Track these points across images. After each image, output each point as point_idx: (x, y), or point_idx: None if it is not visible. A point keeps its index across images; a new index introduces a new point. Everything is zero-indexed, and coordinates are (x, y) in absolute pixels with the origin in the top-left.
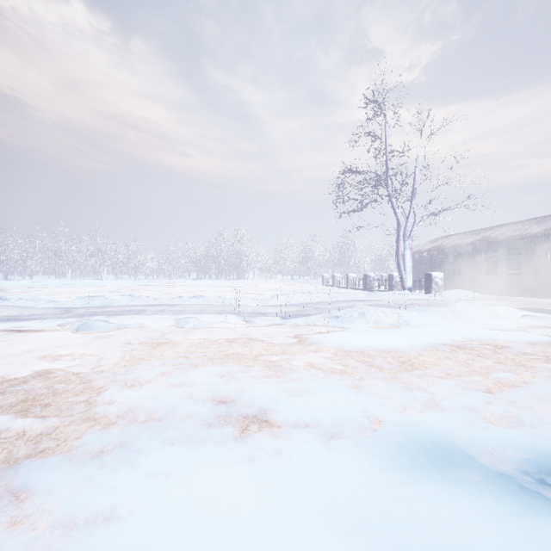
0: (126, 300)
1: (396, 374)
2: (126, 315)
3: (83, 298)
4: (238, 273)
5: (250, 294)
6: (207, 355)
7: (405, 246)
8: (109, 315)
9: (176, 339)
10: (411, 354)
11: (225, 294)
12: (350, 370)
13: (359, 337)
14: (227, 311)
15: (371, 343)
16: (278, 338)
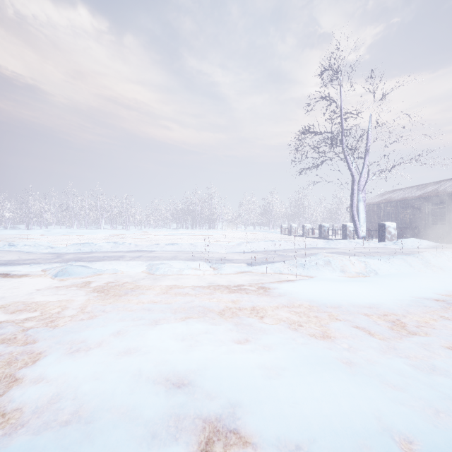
0: (111, 247)
1: (392, 342)
2: (106, 261)
3: (76, 244)
4: (210, 224)
5: (218, 241)
6: (170, 308)
7: (359, 199)
8: (92, 260)
9: (144, 287)
10: (396, 311)
11: (197, 241)
12: (333, 334)
13: (331, 289)
14: (197, 257)
15: (346, 297)
16: (245, 288)
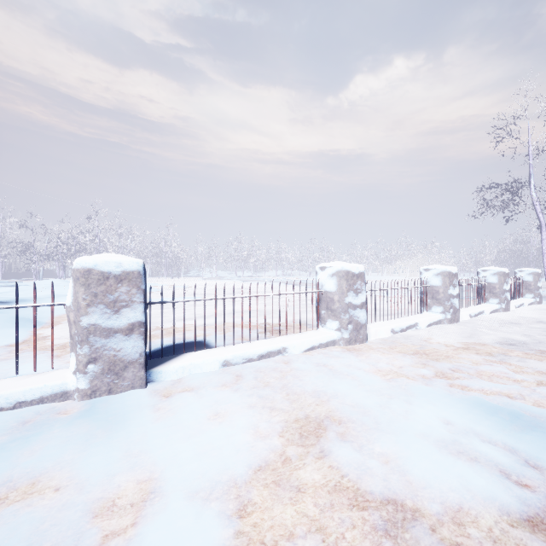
0: None
1: None
2: None
3: None
4: None
5: None
6: None
7: None
8: None
9: None
10: None
11: None
12: None
13: None
14: None
15: None
16: None
